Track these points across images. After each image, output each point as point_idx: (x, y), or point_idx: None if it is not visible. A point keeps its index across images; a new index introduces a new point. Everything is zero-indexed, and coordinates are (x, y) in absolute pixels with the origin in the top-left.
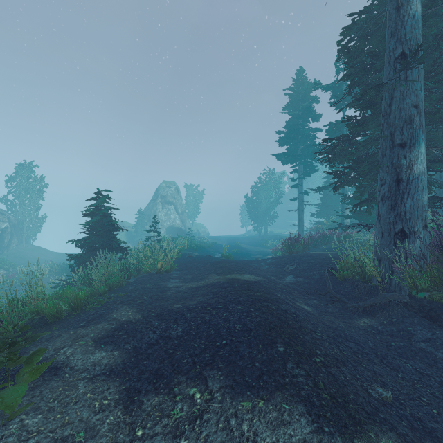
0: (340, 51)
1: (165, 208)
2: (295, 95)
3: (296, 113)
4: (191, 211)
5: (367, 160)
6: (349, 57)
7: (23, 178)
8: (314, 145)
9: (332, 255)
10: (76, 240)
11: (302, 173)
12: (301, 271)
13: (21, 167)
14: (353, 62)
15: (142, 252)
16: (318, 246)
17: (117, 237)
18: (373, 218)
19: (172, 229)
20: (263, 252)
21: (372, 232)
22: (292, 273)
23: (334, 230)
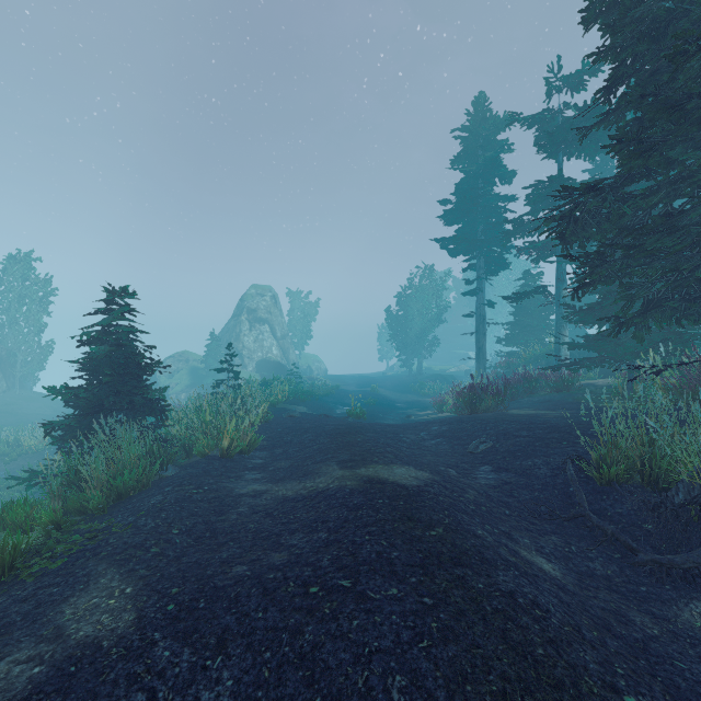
0: (598, 1)
1: (254, 330)
2: (472, 138)
3: (474, 170)
4: (298, 334)
5: (664, 228)
6: (625, 3)
7: (16, 280)
8: (507, 220)
9: (559, 421)
10: (65, 393)
11: (483, 271)
12: (506, 456)
13: (12, 261)
14: (635, 12)
15: (197, 415)
16: (517, 396)
17: (175, 377)
18: (629, 349)
19: (266, 364)
20: (417, 403)
21: (620, 373)
22: (488, 460)
23: (554, 370)
